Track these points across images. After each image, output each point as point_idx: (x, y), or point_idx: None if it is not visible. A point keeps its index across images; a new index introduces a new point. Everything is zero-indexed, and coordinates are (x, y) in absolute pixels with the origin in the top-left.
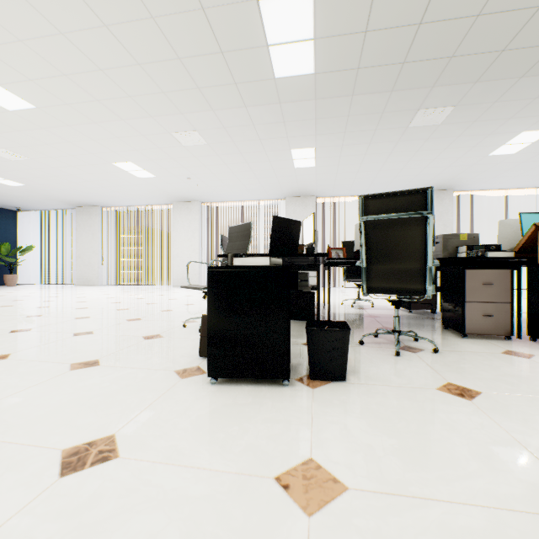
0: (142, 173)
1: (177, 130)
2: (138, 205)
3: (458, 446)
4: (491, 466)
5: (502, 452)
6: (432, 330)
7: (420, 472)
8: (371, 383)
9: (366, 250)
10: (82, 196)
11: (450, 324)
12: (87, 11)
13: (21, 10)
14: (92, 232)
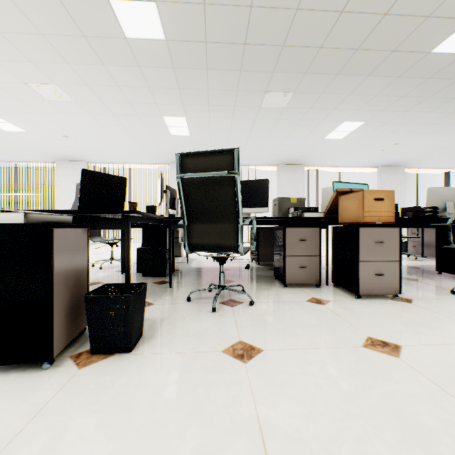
0: (8, 126)
1: (33, 80)
2: (16, 161)
3: (185, 443)
4: None
5: (231, 443)
6: (265, 281)
7: None
8: (159, 351)
9: (187, 208)
10: None
11: (277, 275)
12: None
13: None
14: None
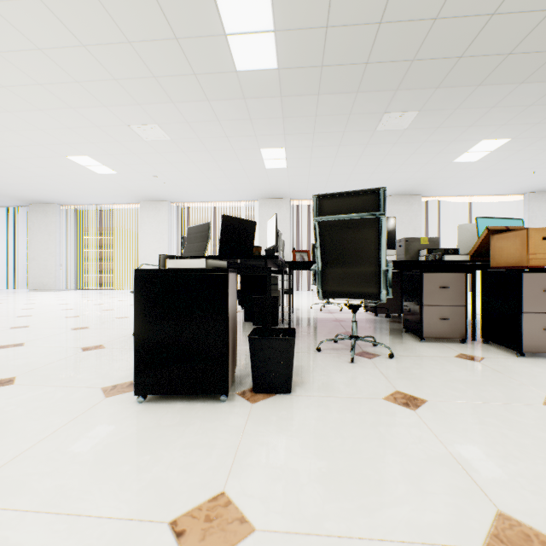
0: (102, 169)
1: (135, 122)
2: (101, 204)
3: (390, 466)
4: (420, 488)
5: (434, 470)
6: (393, 334)
7: (342, 502)
8: (317, 395)
9: (322, 252)
10: (35, 192)
11: (410, 328)
12: None
13: None
14: (48, 232)
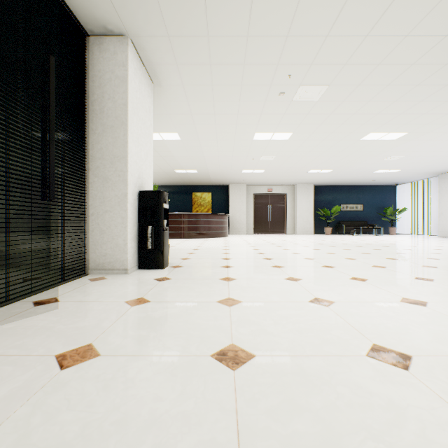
0: None
1: None
2: None
3: None
4: None
5: None
6: None
7: None
8: None
9: None
10: (442, 167)
11: None
12: (433, 87)
13: (400, 105)
14: None
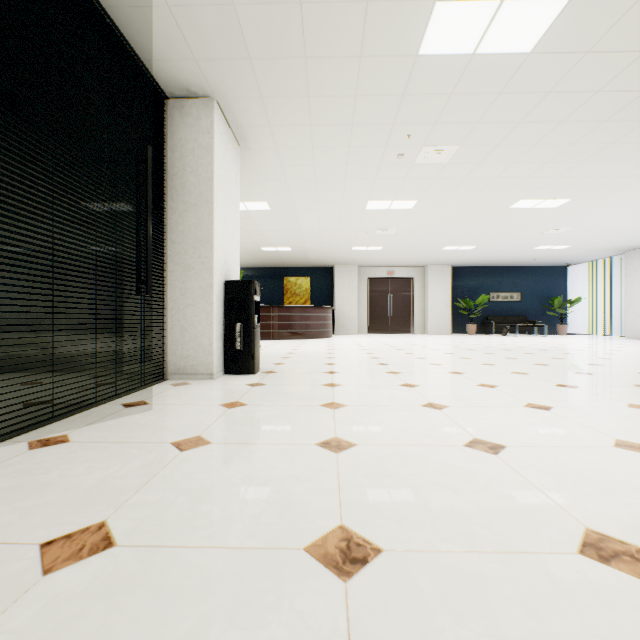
0: None
1: None
2: None
3: None
4: None
5: None
6: None
7: None
8: None
9: None
10: (627, 241)
11: None
12: (594, 146)
13: (555, 167)
14: None
